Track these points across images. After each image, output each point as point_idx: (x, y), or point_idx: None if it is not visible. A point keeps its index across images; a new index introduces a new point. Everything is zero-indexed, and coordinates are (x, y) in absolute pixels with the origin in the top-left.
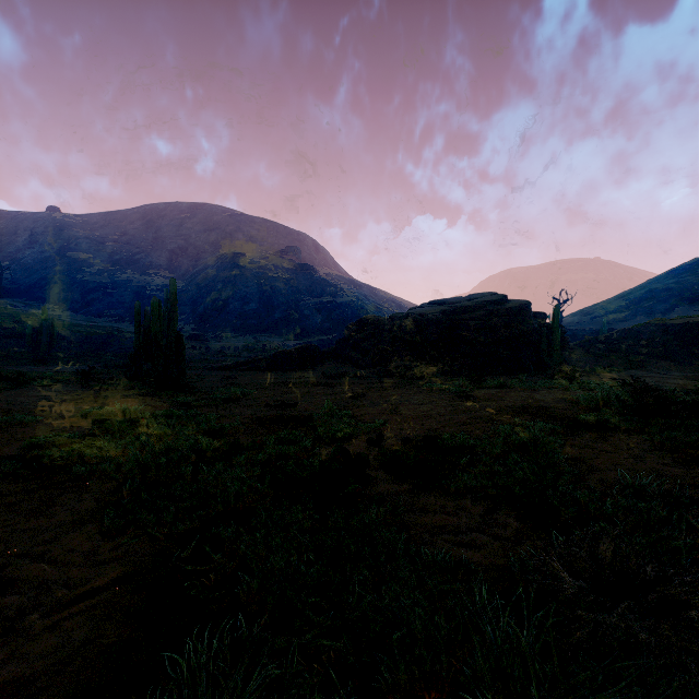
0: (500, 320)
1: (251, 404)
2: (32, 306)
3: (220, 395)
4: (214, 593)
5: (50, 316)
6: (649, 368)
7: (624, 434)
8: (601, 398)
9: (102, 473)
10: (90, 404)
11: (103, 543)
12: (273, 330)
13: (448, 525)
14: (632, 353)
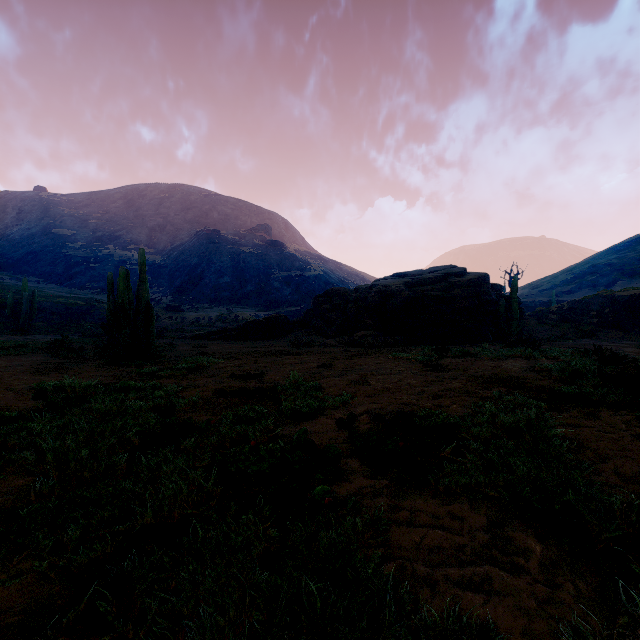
0: (461, 291)
1: (216, 374)
2: (18, 279)
3: (185, 365)
4: None
5: (35, 288)
6: (600, 337)
7: (613, 409)
8: (576, 368)
9: (21, 463)
10: (50, 375)
11: None
12: (245, 301)
13: (447, 549)
14: (583, 323)
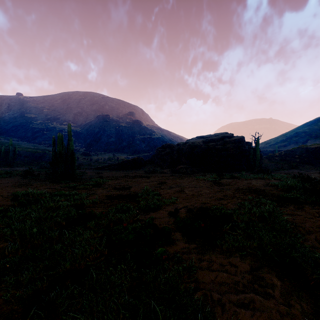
0: (230, 145)
1: (107, 187)
2: (8, 139)
3: (91, 183)
4: None
5: (16, 144)
6: (300, 168)
7: (311, 205)
8: (290, 184)
9: (2, 235)
10: (22, 188)
11: None
12: (122, 150)
13: (229, 284)
14: (292, 161)
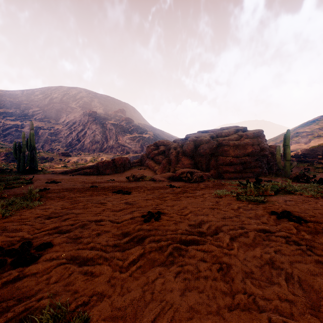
0: (249, 140)
1: None
2: None
3: None
4: None
5: None
6: None
7: None
8: None
9: None
10: None
11: None
12: (109, 151)
13: None
14: (315, 162)
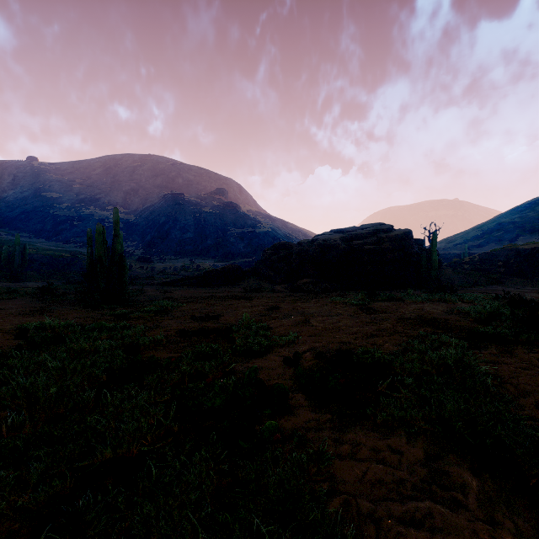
0: (389, 245)
1: (179, 316)
2: (13, 234)
3: (152, 308)
4: None
5: (27, 242)
6: (506, 284)
7: (526, 347)
8: (490, 311)
9: None
10: (35, 316)
11: None
12: (206, 254)
13: (388, 483)
14: (492, 272)
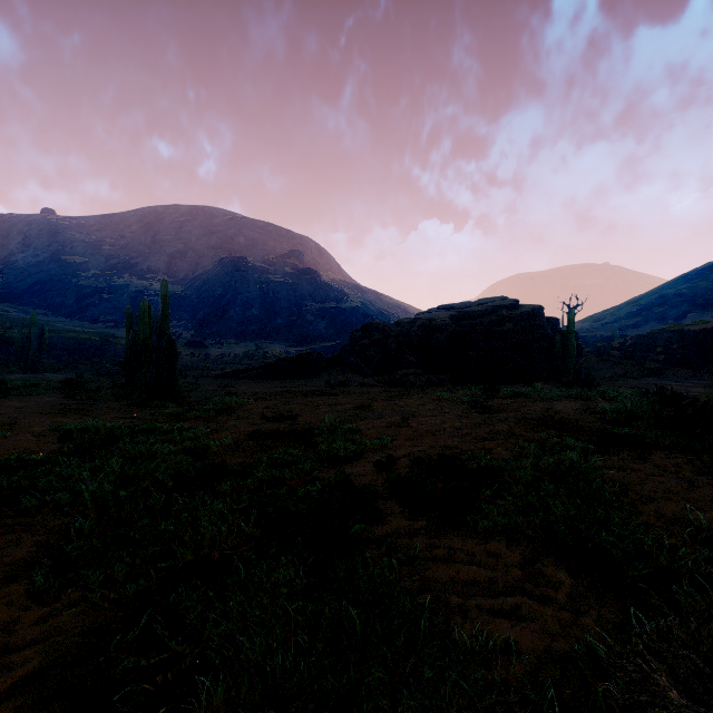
0: (512, 325)
1: (246, 416)
2: (24, 311)
3: (213, 406)
4: (158, 707)
5: (43, 321)
6: (666, 376)
7: (665, 452)
8: (631, 409)
9: (55, 505)
10: (69, 416)
11: (24, 614)
12: (275, 336)
13: (481, 582)
14: (648, 360)
